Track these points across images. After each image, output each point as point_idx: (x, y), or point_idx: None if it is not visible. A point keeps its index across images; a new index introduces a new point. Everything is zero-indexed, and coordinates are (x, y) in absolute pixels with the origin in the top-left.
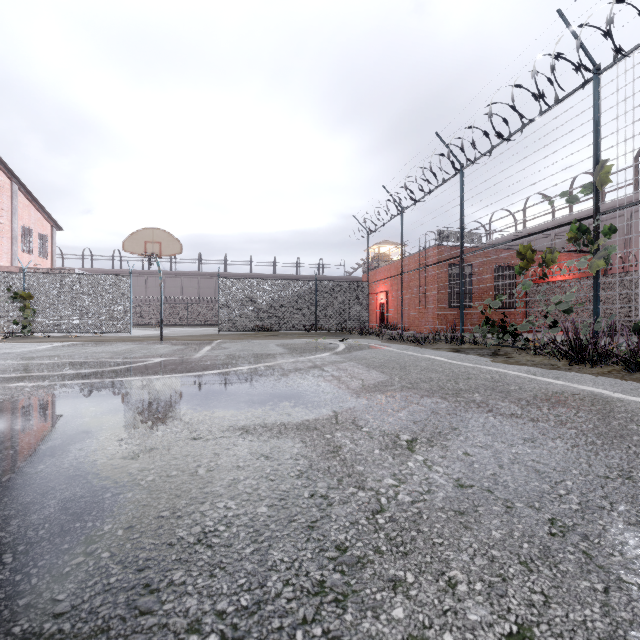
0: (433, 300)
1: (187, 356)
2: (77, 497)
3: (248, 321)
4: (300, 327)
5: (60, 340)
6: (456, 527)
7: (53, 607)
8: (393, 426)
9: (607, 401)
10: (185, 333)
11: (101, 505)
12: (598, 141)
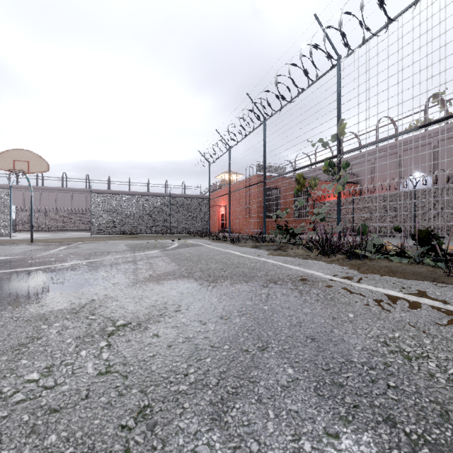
0: (254, 212)
1: (32, 255)
2: None
3: (116, 227)
4: (158, 231)
5: None
6: (17, 434)
7: None
8: (123, 312)
9: (315, 281)
10: (63, 236)
11: None
12: (340, 106)
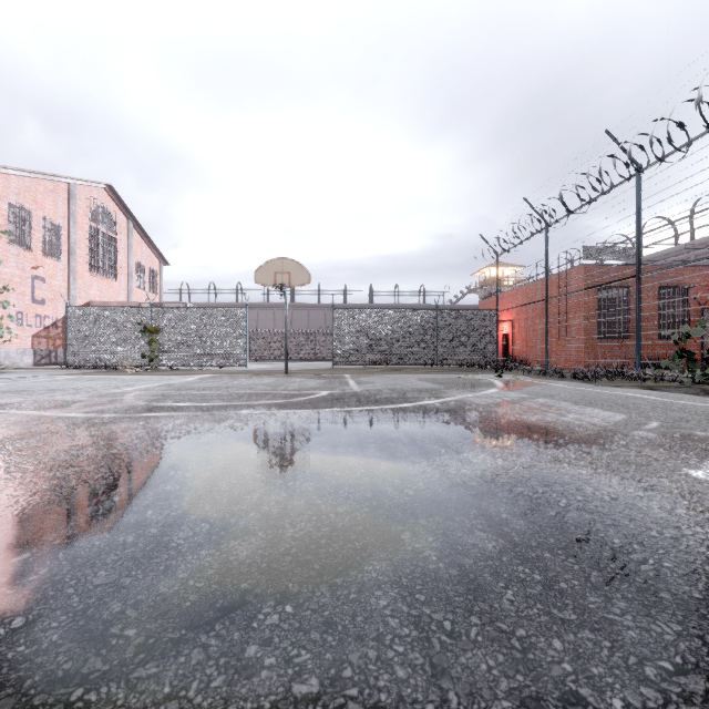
0: (577, 330)
1: (347, 389)
2: (520, 513)
3: (363, 355)
4: (419, 361)
5: (191, 373)
6: None
7: (707, 603)
8: None
9: None
10: (296, 367)
11: (564, 521)
12: None
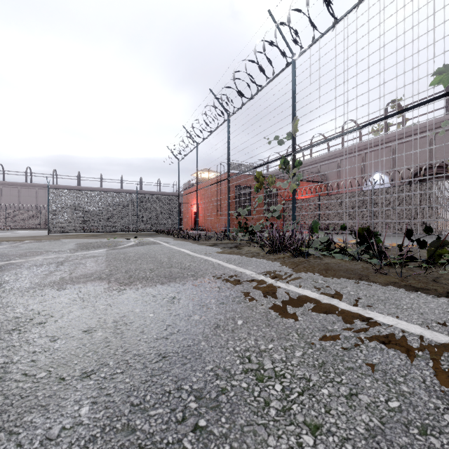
0: (225, 210)
1: None
2: None
3: (77, 224)
4: (124, 229)
5: None
6: None
7: None
8: None
9: (240, 281)
10: (17, 235)
11: None
12: (294, 104)
